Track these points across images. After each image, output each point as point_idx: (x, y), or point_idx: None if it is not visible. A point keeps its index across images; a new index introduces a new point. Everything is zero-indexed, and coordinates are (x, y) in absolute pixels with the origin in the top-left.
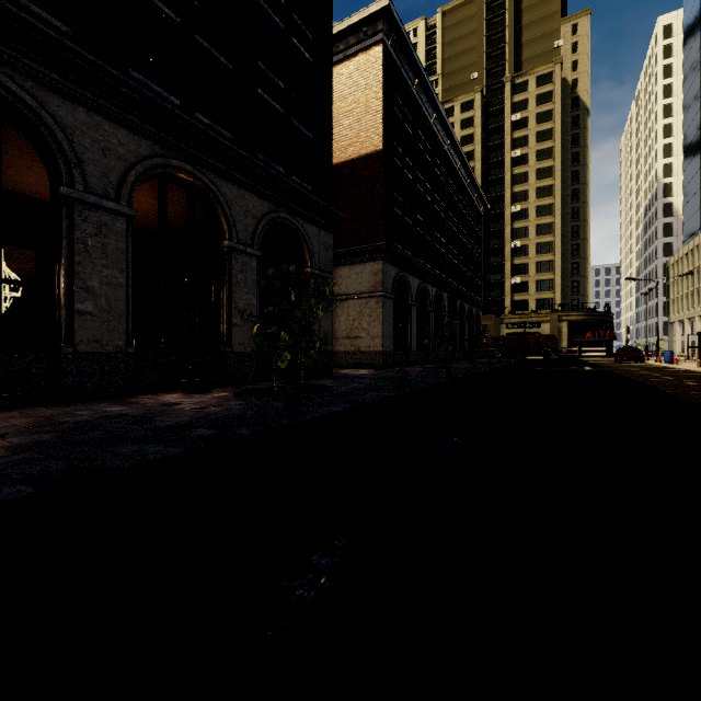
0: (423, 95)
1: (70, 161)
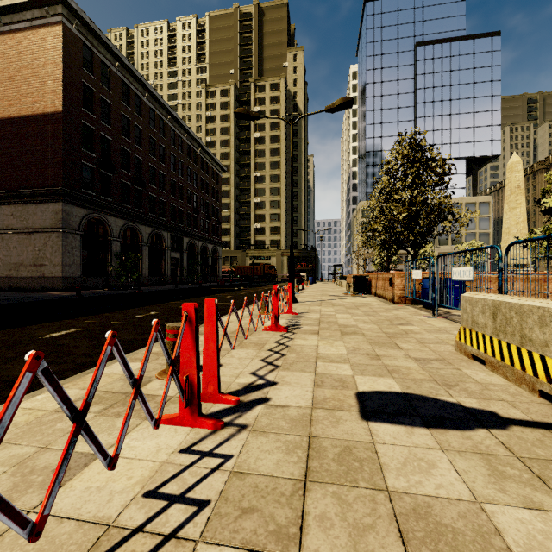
0: (129, 76)
1: None
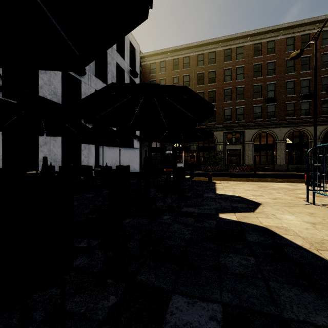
0: None
1: (276, 137)
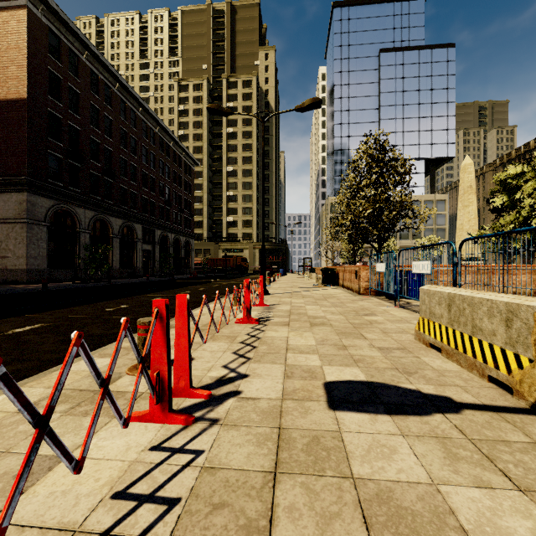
0: (99, 65)
1: None
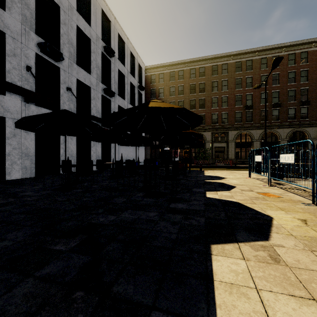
0: None
1: (253, 137)
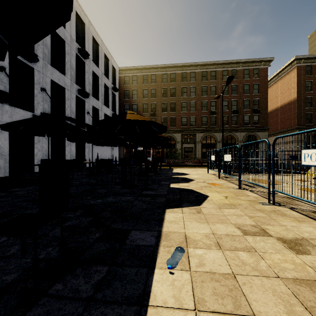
0: None
1: (216, 139)
